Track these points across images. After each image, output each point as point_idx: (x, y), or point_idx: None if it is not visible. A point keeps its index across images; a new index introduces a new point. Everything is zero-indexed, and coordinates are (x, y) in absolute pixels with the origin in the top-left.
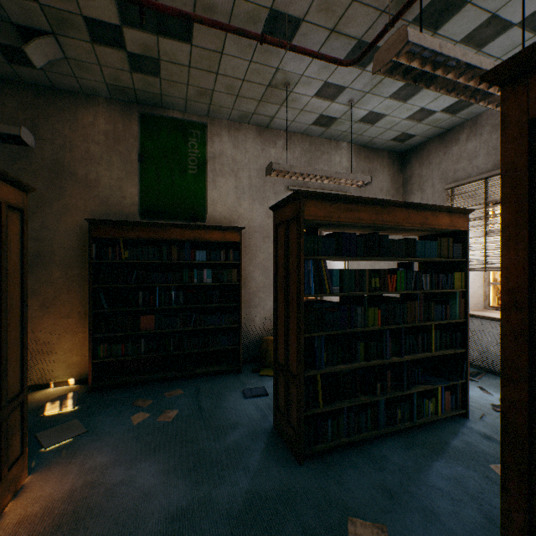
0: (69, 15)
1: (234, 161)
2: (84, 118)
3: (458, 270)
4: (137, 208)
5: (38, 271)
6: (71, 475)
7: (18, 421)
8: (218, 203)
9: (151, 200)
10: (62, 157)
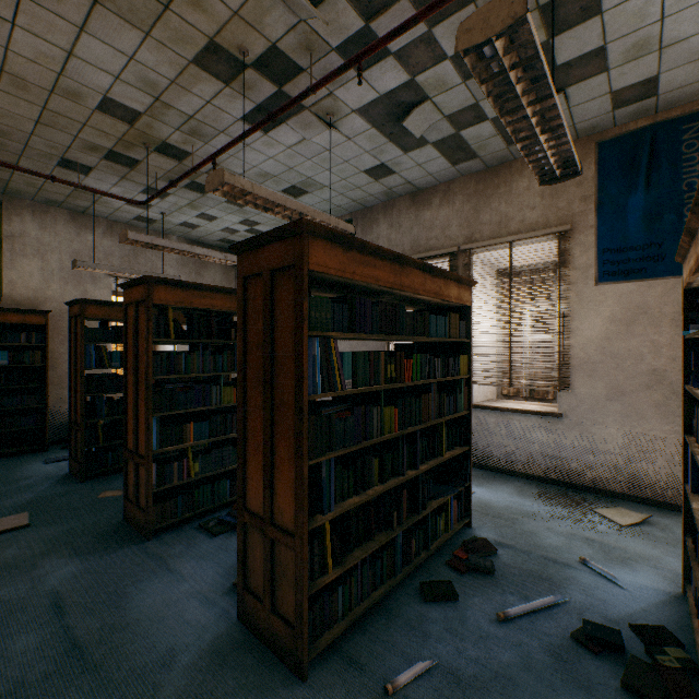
0: None
1: (41, 242)
2: None
3: None
4: None
5: None
6: None
7: None
8: (18, 284)
9: None
10: None
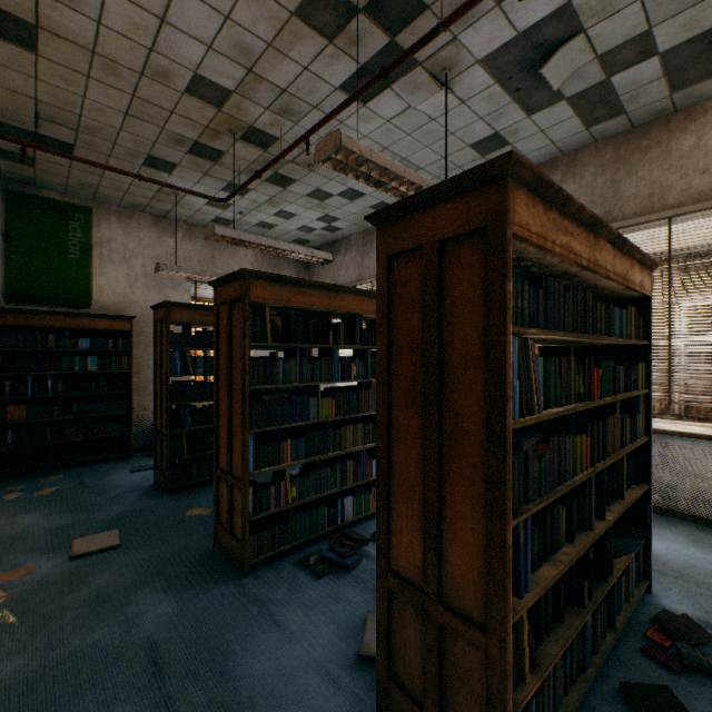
0: None
1: (127, 248)
2: None
3: None
4: (2, 292)
5: None
6: None
7: None
8: (106, 290)
9: (20, 284)
10: None
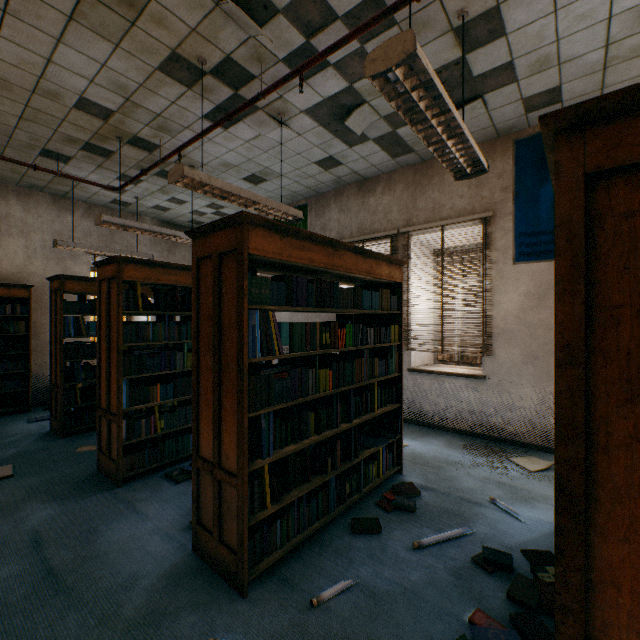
0: None
1: (25, 223)
2: None
3: None
4: None
5: None
6: None
7: None
8: (4, 261)
9: None
10: None
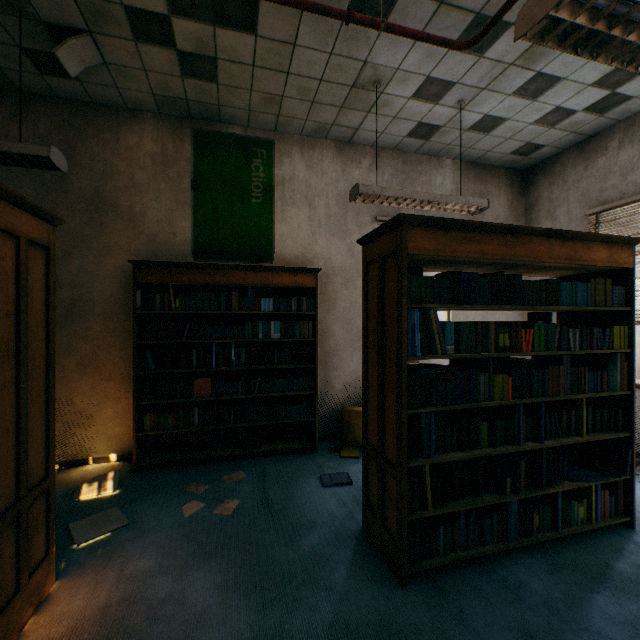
0: (106, 5)
1: (308, 186)
2: (127, 138)
3: (618, 324)
4: (190, 247)
5: (75, 324)
6: (107, 584)
7: (41, 514)
8: (288, 240)
9: (206, 237)
10: (102, 187)
